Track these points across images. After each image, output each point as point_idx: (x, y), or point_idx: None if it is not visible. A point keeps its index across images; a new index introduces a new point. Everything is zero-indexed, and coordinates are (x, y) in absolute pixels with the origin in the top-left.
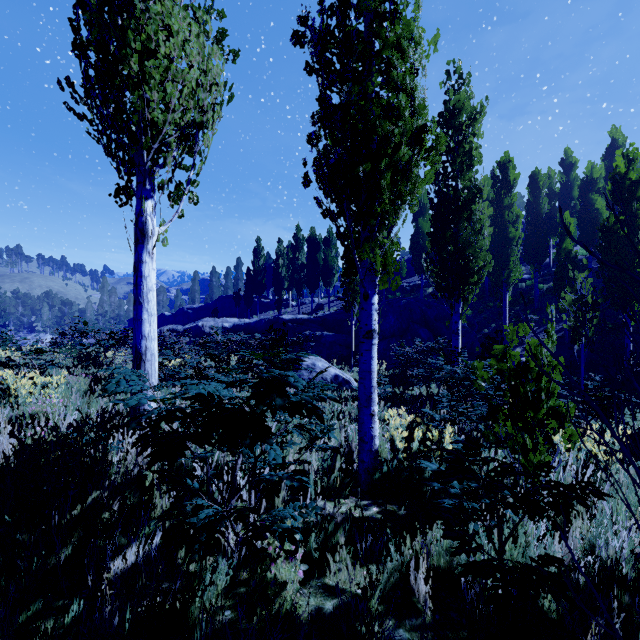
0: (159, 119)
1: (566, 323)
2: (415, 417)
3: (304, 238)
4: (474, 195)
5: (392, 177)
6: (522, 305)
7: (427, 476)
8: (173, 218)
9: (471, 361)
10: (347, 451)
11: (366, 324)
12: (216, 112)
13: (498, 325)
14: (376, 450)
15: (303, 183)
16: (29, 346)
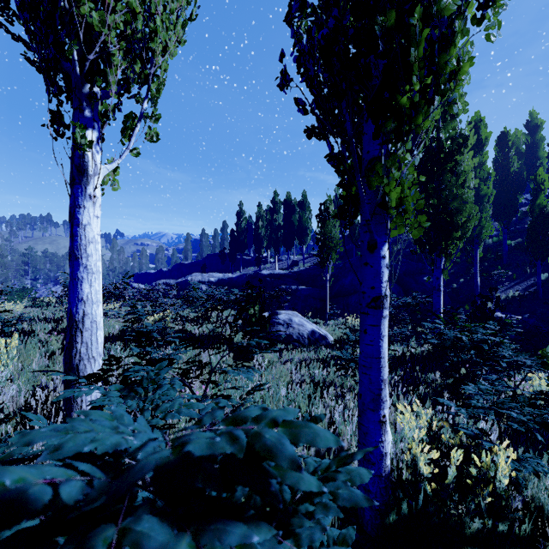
0: (92, 18)
1: (540, 278)
2: (407, 387)
3: (281, 202)
4: (459, 145)
5: (424, 48)
6: (490, 261)
7: (474, 527)
8: (122, 155)
9: (471, 324)
10: (336, 449)
11: (372, 287)
12: (174, 26)
13: (466, 280)
14: (387, 473)
15: (279, 84)
16: (45, 297)
